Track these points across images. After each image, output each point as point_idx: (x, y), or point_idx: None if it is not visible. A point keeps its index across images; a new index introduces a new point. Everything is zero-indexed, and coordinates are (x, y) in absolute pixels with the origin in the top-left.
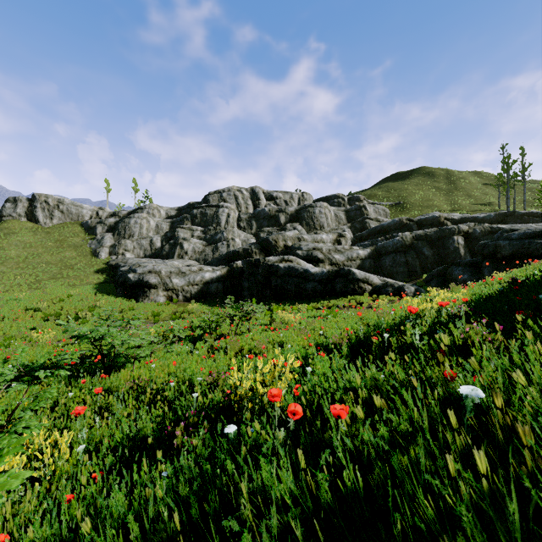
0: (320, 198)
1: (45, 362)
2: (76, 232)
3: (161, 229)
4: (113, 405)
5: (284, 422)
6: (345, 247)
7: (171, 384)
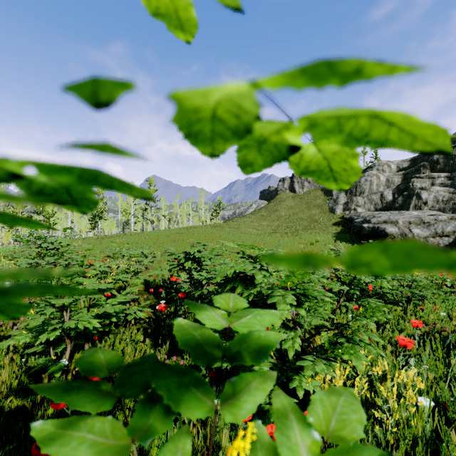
0: None
1: None
2: (318, 195)
3: (391, 182)
4: None
5: None
6: None
7: None
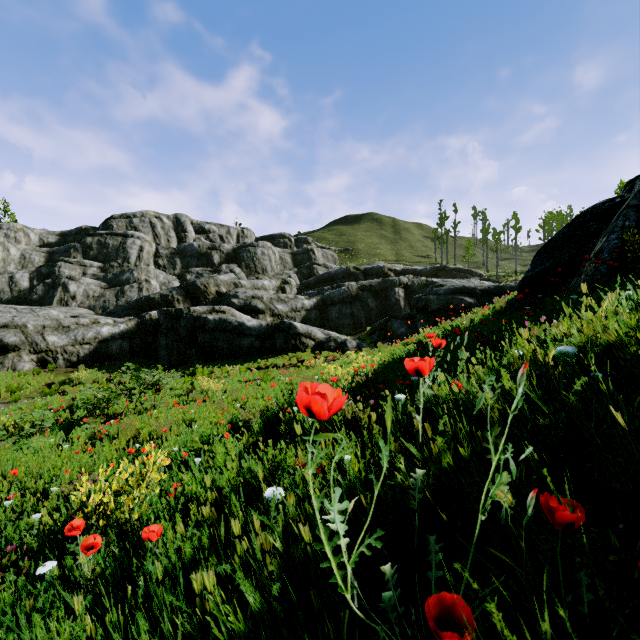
0: (264, 236)
1: None
2: None
3: (30, 261)
4: None
5: (135, 539)
6: (290, 296)
7: (6, 503)
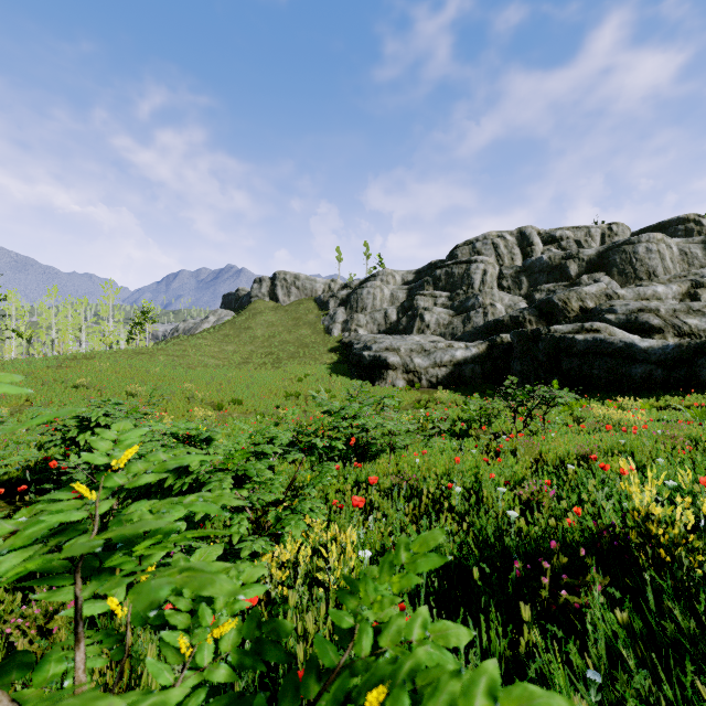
0: (645, 228)
1: (315, 430)
2: (310, 308)
3: (396, 298)
4: (378, 503)
5: None
6: None
7: (456, 489)
